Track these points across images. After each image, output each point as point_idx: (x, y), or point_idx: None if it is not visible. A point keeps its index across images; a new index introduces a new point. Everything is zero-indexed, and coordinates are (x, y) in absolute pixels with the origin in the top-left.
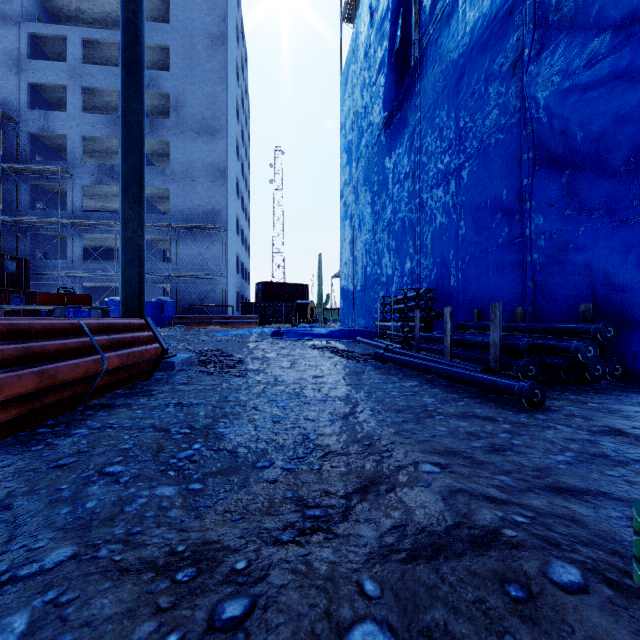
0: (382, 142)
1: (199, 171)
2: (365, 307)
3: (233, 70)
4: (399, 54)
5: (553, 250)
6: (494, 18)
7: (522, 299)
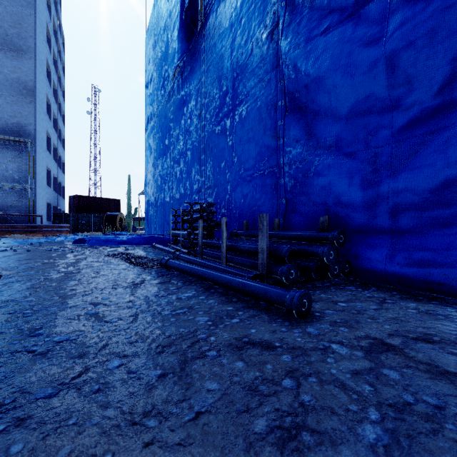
0: (177, 87)
1: (1, 84)
2: (164, 218)
3: (43, 0)
4: (188, 14)
5: (299, 175)
6: None
7: (277, 213)
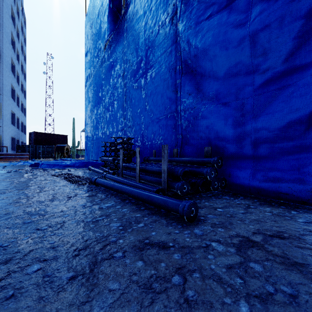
0: (107, 56)
1: None
2: (98, 148)
3: None
4: (115, 4)
5: (191, 118)
6: None
7: (176, 144)
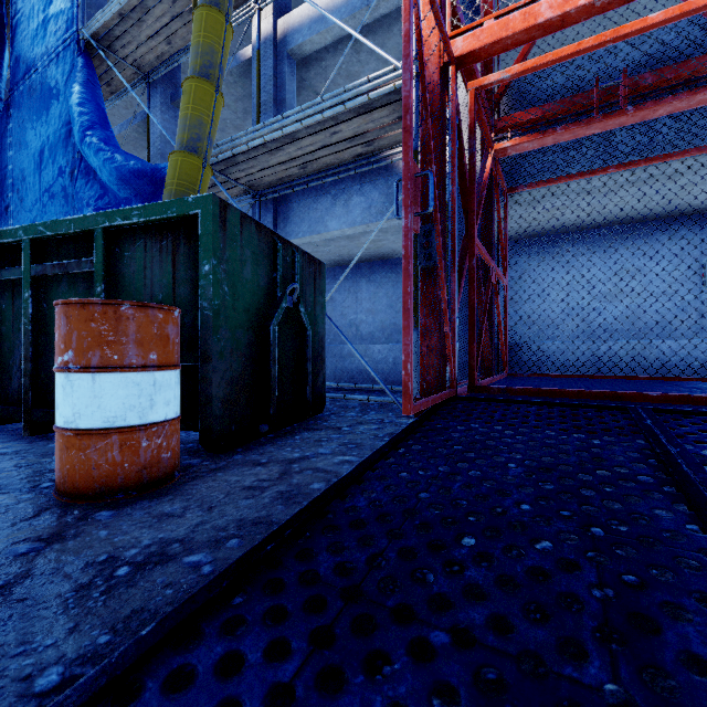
0: None
1: None
2: None
3: None
4: None
5: None
6: (62, 128)
7: None
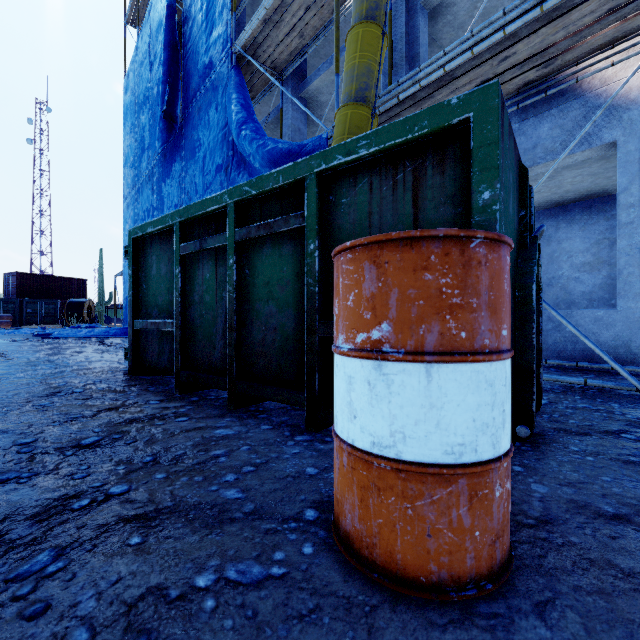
0: (160, 168)
1: None
2: None
3: None
4: (168, 112)
5: None
6: (219, 133)
7: None
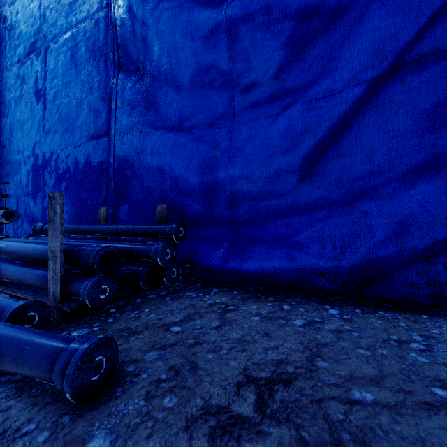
0: None
1: None
2: None
3: None
4: None
5: (134, 152)
6: None
7: (107, 200)
